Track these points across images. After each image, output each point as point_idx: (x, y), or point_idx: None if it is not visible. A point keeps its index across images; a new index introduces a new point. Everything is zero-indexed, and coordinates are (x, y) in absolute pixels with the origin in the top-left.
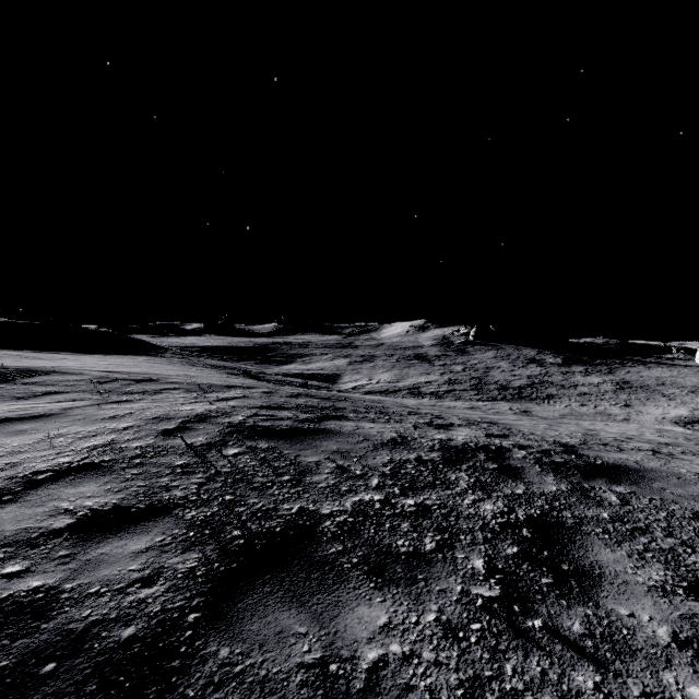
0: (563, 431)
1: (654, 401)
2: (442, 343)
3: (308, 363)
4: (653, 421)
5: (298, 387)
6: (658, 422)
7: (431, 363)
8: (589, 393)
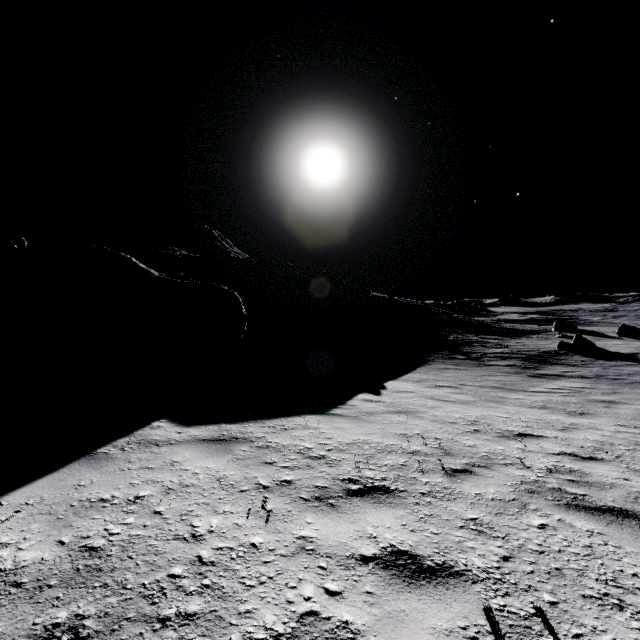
0: None
1: None
2: None
3: None
4: None
5: None
6: None
7: None
8: None
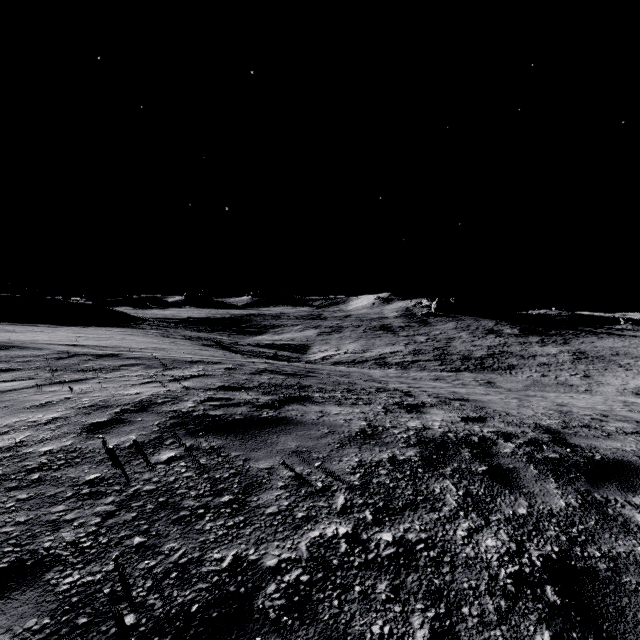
0: (537, 409)
1: (612, 371)
2: (406, 315)
3: (280, 333)
4: (615, 392)
5: (268, 358)
6: (619, 393)
7: (396, 333)
8: (548, 364)
